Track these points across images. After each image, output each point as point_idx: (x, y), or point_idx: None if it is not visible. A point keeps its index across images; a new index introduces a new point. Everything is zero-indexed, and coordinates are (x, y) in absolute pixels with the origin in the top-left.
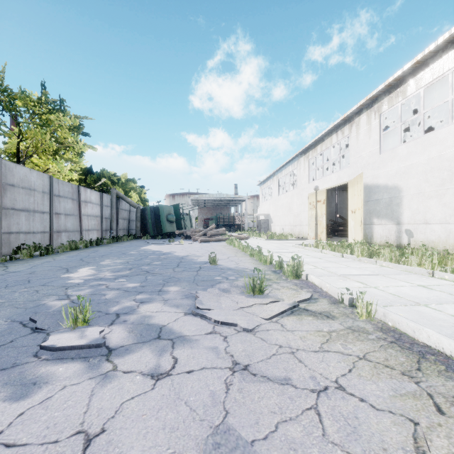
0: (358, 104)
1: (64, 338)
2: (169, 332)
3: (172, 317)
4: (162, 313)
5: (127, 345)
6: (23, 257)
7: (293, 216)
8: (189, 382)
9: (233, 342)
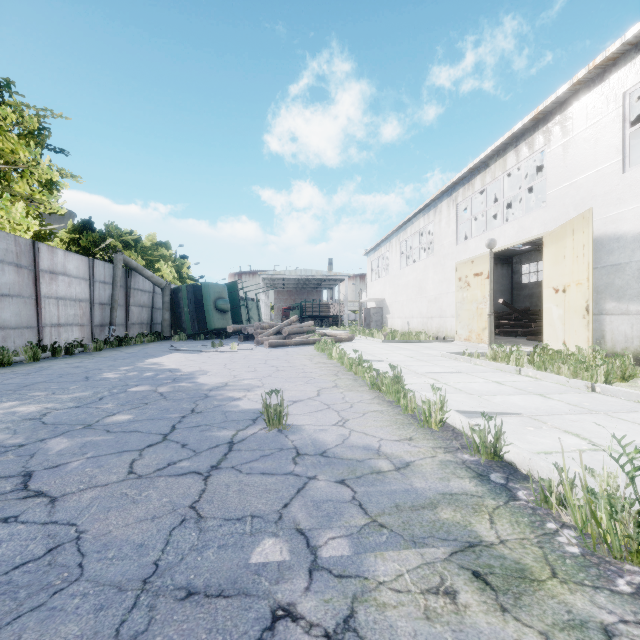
0: (572, 81)
1: None
2: None
3: None
4: None
5: None
6: None
7: (426, 301)
8: None
9: None
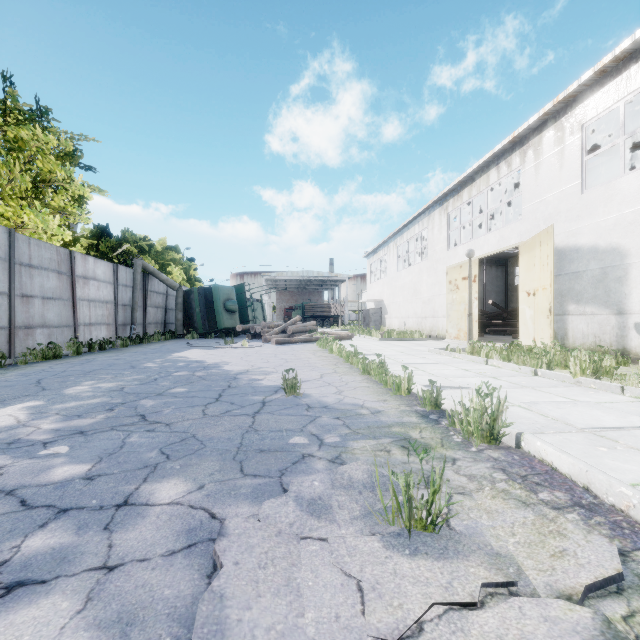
0: (540, 112)
1: None
2: None
3: None
4: None
5: None
6: None
7: (421, 302)
8: None
9: None
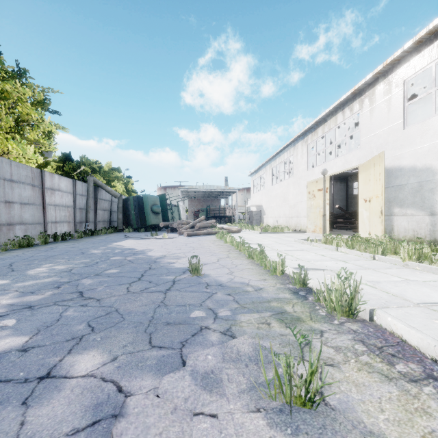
0: (374, 71)
1: None
2: None
3: None
4: None
5: None
6: None
7: (288, 206)
8: None
9: None
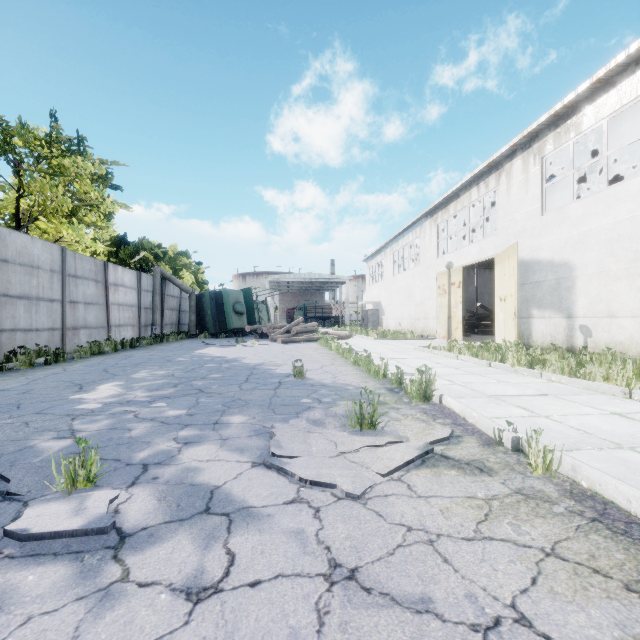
0: (510, 143)
1: (47, 514)
2: (225, 500)
3: (232, 471)
4: (216, 463)
5: (152, 525)
6: (20, 367)
7: (414, 304)
8: (252, 608)
9: (330, 520)
